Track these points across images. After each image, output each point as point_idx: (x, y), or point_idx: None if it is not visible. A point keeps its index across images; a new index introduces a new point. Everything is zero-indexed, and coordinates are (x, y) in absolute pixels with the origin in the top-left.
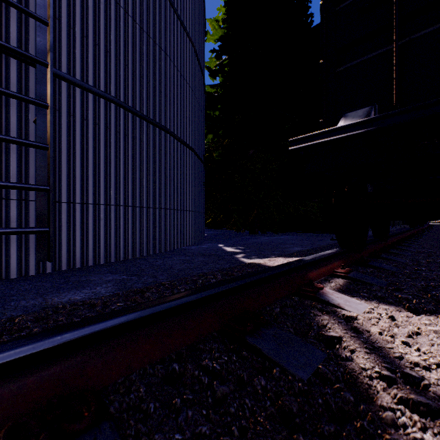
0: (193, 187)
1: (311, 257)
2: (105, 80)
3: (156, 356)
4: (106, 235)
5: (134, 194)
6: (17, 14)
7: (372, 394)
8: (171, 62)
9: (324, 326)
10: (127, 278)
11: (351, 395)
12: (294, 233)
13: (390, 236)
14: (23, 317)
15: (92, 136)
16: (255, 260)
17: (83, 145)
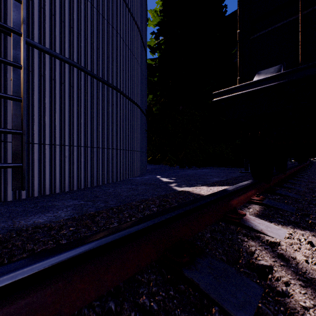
0: (138, 133)
1: (233, 187)
2: (69, 50)
3: (91, 296)
4: (70, 169)
5: (92, 137)
6: None
7: None
8: (121, 39)
9: (253, 253)
10: (84, 203)
11: None
12: (212, 167)
13: (287, 169)
14: None
15: (59, 92)
16: (185, 188)
17: (51, 99)
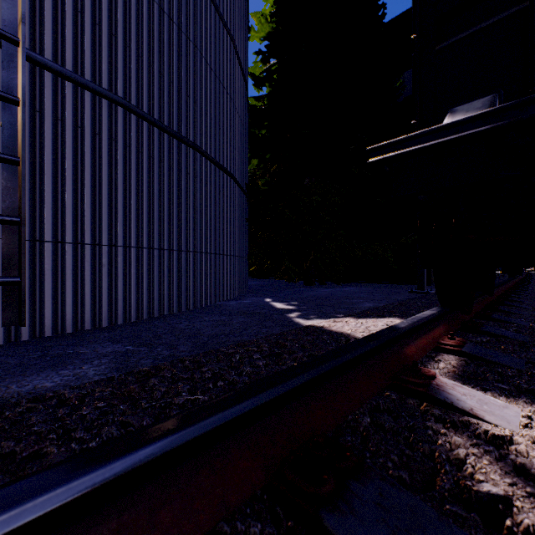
0: (232, 224)
1: (407, 322)
2: (109, 74)
3: None
4: (110, 287)
5: (151, 231)
6: None
7: None
8: (202, 58)
9: (463, 464)
10: (133, 349)
11: None
12: (361, 284)
13: None
14: None
15: (90, 150)
16: (315, 321)
17: (77, 162)
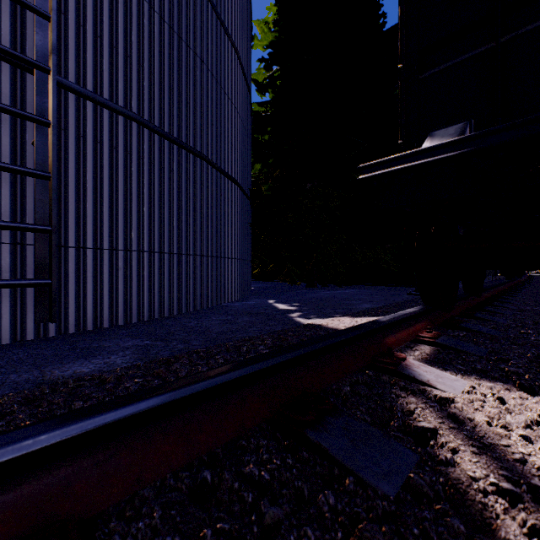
0: (236, 228)
1: (389, 317)
2: (125, 93)
3: (179, 461)
4: (125, 289)
5: (162, 237)
6: (10, 5)
7: (491, 521)
8: (209, 72)
9: (411, 412)
10: (151, 343)
11: (461, 523)
12: (362, 286)
13: (484, 289)
14: (9, 397)
15: (108, 163)
16: (314, 320)
17: (96, 174)
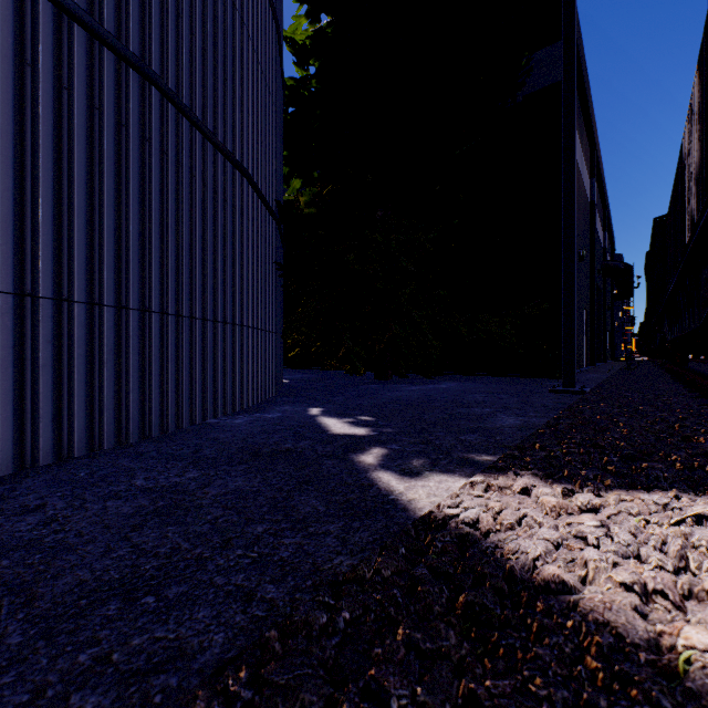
0: (246, 265)
1: None
2: None
3: None
4: None
5: None
6: None
7: None
8: None
9: None
10: None
11: None
12: (459, 376)
13: None
14: None
15: None
16: (431, 482)
17: None
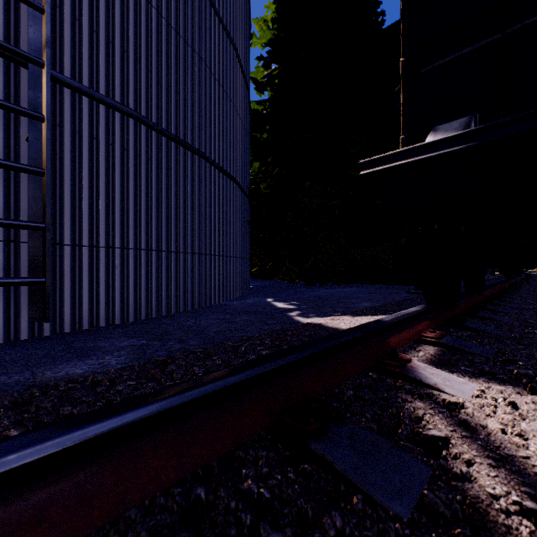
0: (235, 227)
1: (392, 317)
2: (121, 88)
3: (169, 478)
4: (122, 287)
5: (159, 234)
6: None
7: None
8: (207, 69)
9: (419, 419)
10: (147, 343)
11: None
12: (361, 284)
13: (485, 288)
14: None
15: (104, 160)
16: (314, 319)
17: (92, 171)
